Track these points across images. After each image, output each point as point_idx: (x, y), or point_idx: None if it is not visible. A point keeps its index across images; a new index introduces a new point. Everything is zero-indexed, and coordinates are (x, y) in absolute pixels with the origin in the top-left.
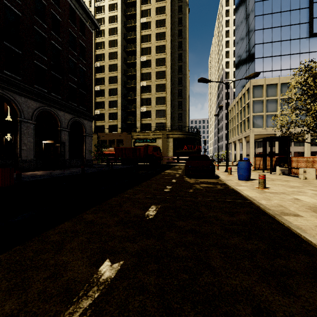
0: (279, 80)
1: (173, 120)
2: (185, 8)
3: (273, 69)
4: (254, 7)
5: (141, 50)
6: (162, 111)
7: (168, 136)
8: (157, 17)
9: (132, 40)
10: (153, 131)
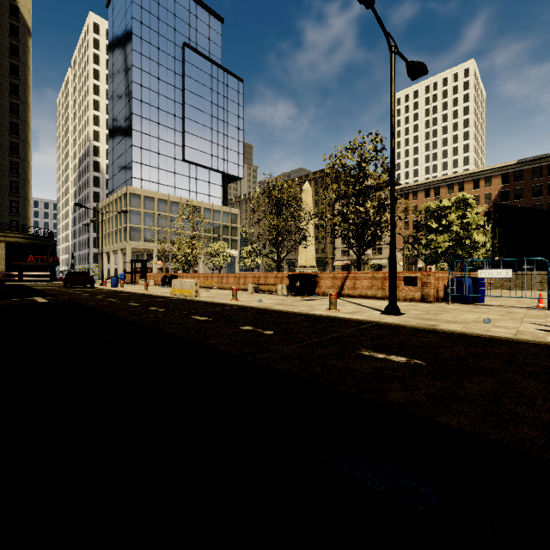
0: (156, 195)
1: None
2: (27, 36)
3: (152, 180)
4: (132, 102)
5: None
6: None
7: None
8: None
9: None
10: None
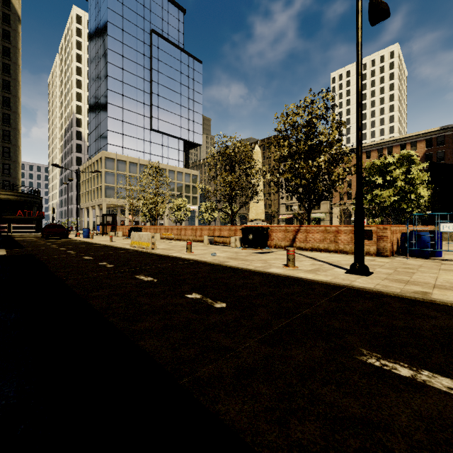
0: (128, 158)
1: None
2: (17, 23)
3: (124, 146)
4: (107, 80)
5: None
6: None
7: None
8: None
9: None
10: None
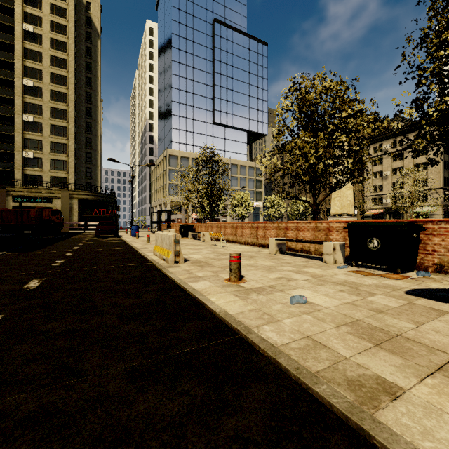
0: (190, 155)
1: (78, 174)
2: (97, 39)
3: (187, 143)
4: (171, 78)
5: (24, 68)
6: (62, 162)
7: (72, 196)
8: (53, 35)
9: (5, 45)
10: (47, 188)
